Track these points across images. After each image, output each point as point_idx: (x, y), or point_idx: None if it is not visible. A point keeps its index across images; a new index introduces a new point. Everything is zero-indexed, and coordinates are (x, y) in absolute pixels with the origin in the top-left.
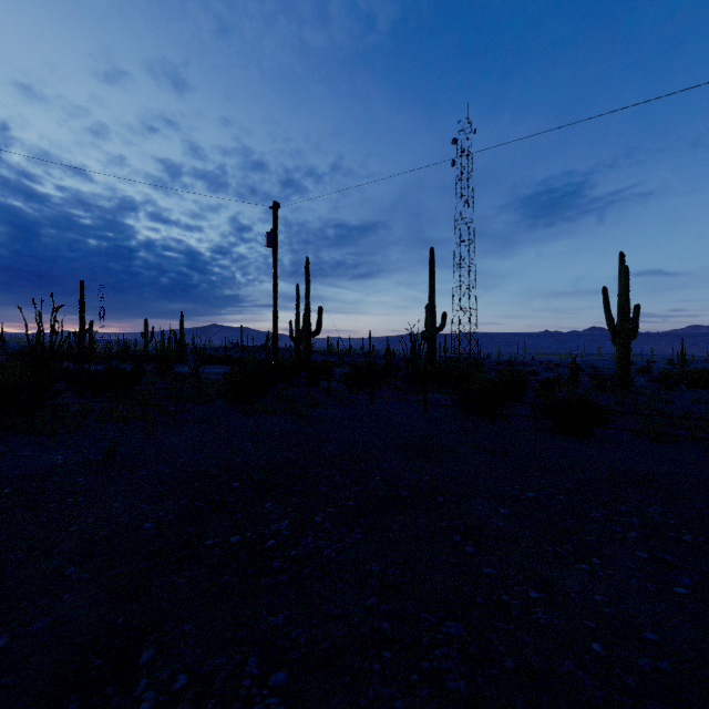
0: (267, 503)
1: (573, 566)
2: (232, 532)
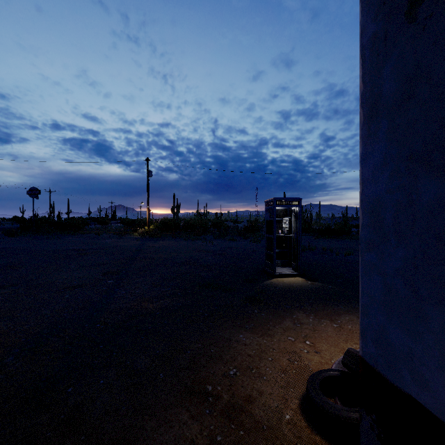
0: None
1: None
2: None
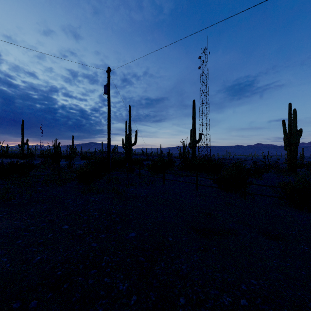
0: None
1: None
2: None
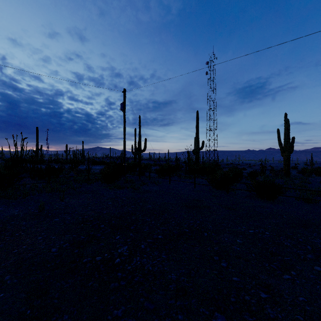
0: (117, 236)
1: (282, 276)
2: (97, 253)
